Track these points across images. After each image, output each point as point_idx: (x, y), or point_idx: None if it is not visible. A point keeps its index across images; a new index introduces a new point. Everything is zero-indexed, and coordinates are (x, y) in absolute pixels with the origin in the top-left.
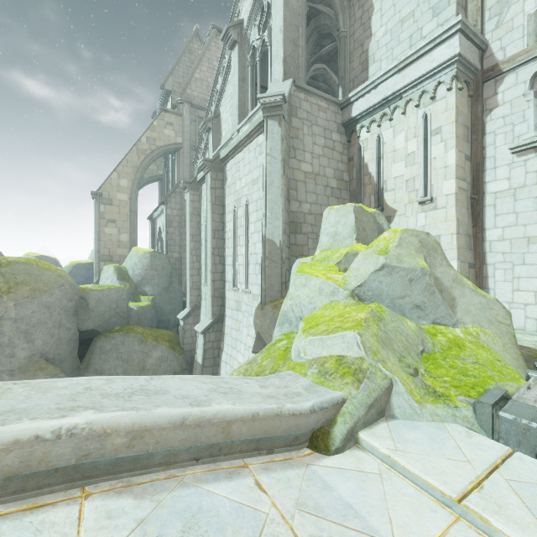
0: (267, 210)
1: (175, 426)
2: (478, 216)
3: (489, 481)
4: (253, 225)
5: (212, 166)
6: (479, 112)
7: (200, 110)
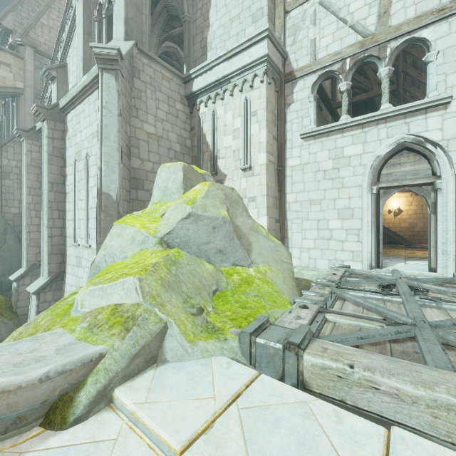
0: (102, 162)
1: None
2: (282, 183)
3: (223, 415)
4: (93, 178)
5: (49, 114)
6: (282, 104)
7: (47, 58)
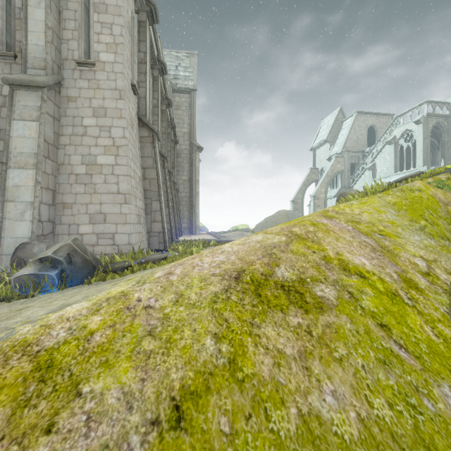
0: None
1: None
2: None
3: None
4: None
5: None
6: None
7: (350, 152)
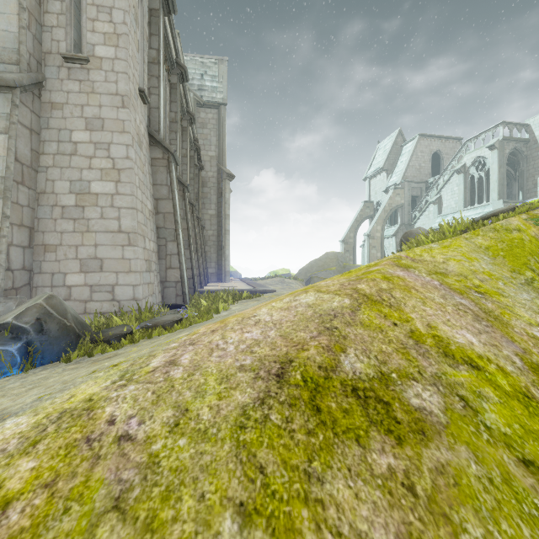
0: None
1: None
2: None
3: None
4: None
5: None
6: None
7: (412, 183)
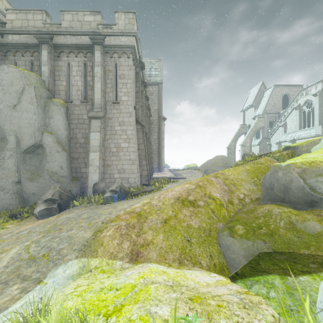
0: None
1: None
2: None
3: None
4: None
5: (292, 141)
6: None
7: (269, 114)
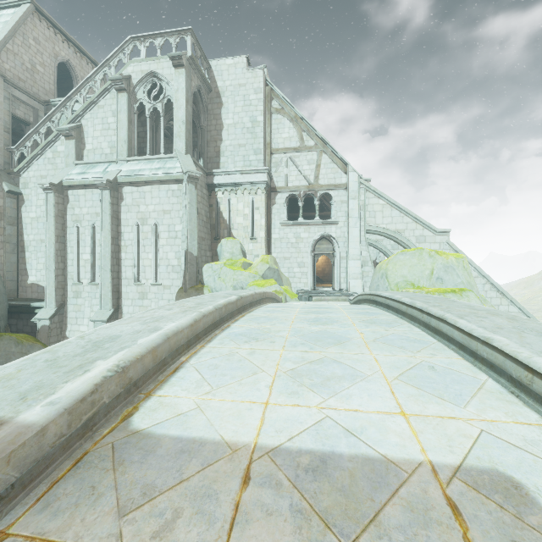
0: (188, 234)
1: (277, 296)
2: (270, 247)
3: (306, 303)
4: (165, 240)
5: (112, 186)
6: (270, 204)
7: (14, 88)
